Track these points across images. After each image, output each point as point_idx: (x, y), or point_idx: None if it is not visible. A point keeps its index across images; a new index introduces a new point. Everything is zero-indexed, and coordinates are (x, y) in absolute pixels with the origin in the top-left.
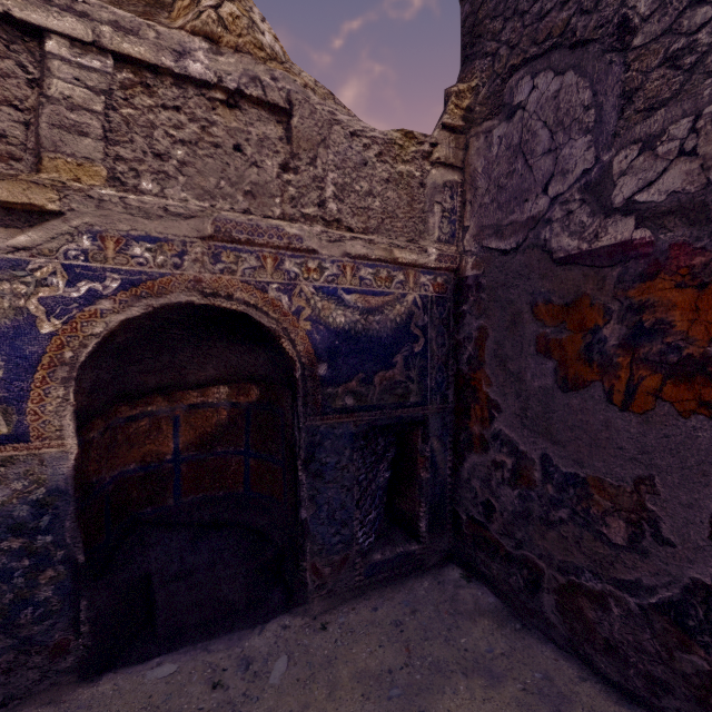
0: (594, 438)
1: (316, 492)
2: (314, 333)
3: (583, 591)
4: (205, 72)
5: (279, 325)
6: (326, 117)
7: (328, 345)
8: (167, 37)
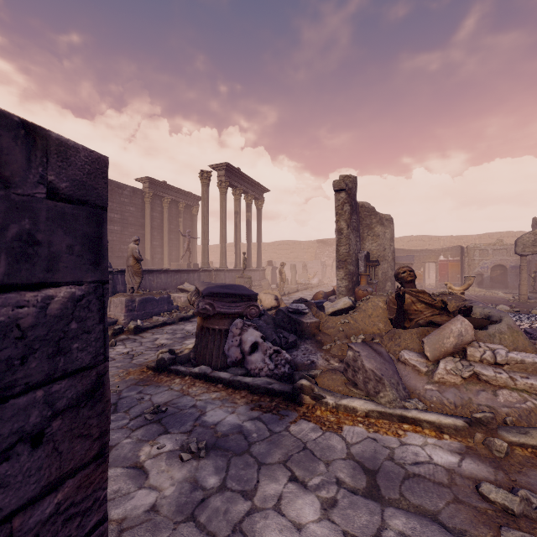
0: (536, 274)
1: (509, 279)
2: (509, 266)
3: (536, 286)
4: (499, 248)
5: (505, 265)
6: (510, 248)
7: (511, 267)
8: (496, 247)
